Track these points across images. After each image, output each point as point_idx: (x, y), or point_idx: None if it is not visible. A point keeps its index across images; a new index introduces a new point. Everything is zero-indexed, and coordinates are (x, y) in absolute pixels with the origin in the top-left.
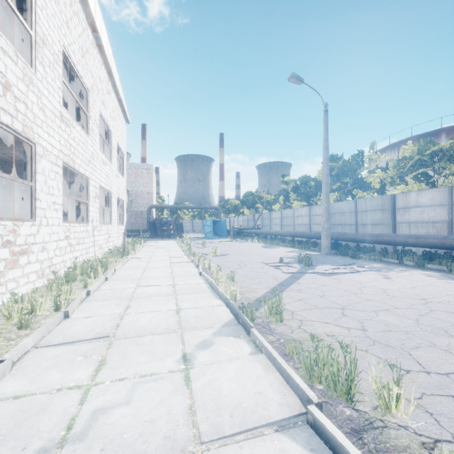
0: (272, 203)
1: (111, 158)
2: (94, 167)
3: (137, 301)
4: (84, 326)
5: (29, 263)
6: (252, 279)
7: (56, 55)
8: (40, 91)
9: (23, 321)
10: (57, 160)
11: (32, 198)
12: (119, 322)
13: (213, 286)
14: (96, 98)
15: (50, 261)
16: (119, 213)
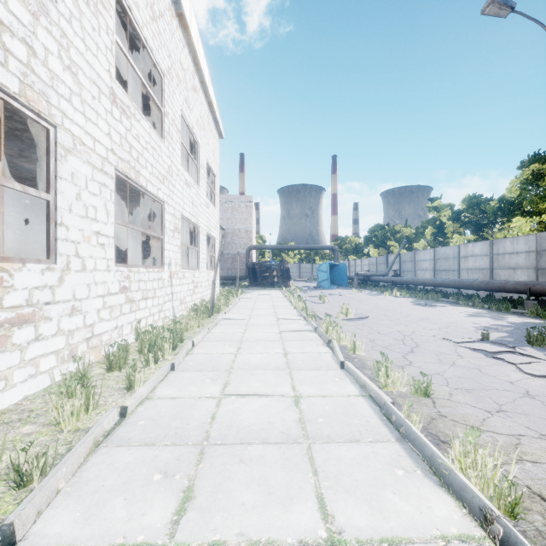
0: (413, 240)
1: (198, 180)
2: (173, 188)
3: (215, 460)
4: None
5: (39, 339)
6: (466, 390)
7: None
8: (67, 38)
9: None
10: (103, 164)
11: (48, 221)
12: None
13: (398, 420)
14: (175, 89)
15: (90, 330)
16: (211, 256)
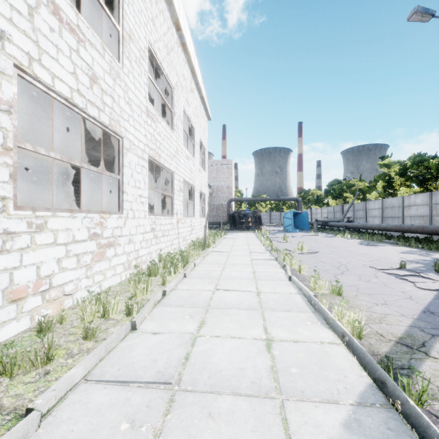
0: (366, 192)
1: (194, 154)
2: (178, 162)
3: (214, 313)
4: (146, 351)
5: (116, 255)
6: (368, 294)
7: (142, 51)
8: (127, 86)
9: (94, 326)
10: (143, 154)
11: (119, 191)
12: (189, 350)
13: (314, 302)
14: (180, 95)
15: (137, 253)
16: (202, 207)
